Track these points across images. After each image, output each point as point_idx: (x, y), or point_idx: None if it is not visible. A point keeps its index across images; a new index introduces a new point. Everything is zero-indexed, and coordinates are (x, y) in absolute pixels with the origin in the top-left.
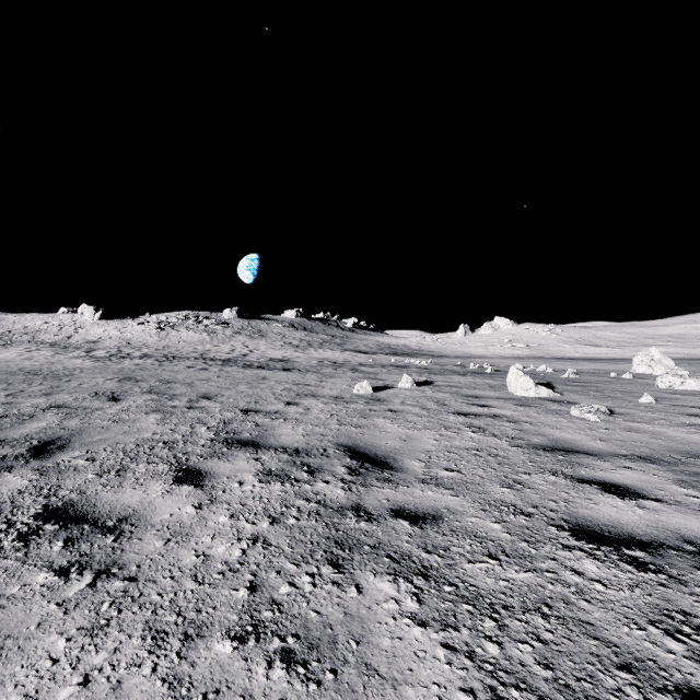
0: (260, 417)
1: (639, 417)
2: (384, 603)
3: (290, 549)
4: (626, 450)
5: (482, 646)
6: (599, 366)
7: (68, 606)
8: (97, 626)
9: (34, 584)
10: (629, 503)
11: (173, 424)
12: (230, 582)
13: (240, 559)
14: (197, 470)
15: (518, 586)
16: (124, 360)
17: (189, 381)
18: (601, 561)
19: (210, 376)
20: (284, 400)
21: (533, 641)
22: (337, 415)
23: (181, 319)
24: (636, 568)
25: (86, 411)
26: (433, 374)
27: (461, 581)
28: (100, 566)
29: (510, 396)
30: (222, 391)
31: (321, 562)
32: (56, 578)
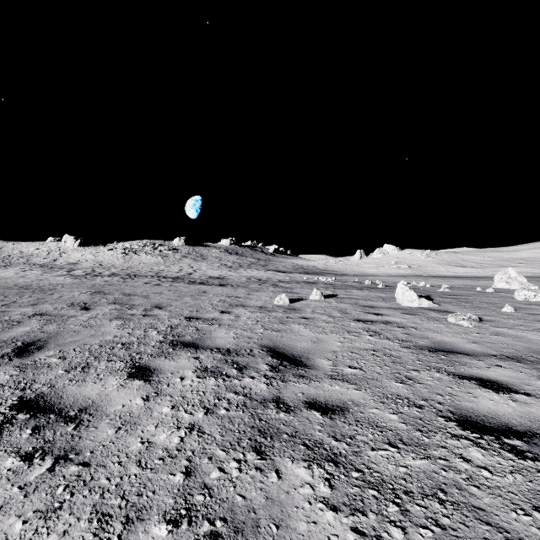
0: (200, 323)
1: (503, 323)
2: (300, 488)
3: (220, 437)
4: (495, 350)
5: (388, 531)
6: (467, 283)
7: (28, 489)
8: (51, 508)
9: (2, 468)
10: (503, 397)
11: (130, 329)
12: (168, 467)
13: (178, 446)
14: (147, 367)
15: (416, 473)
16: (96, 277)
17: (146, 294)
18: (485, 449)
19: (162, 290)
20: (220, 309)
21: (432, 526)
22: (261, 321)
23: (141, 246)
24: (515, 455)
25: (63, 318)
26: (337, 289)
27: (366, 467)
28: (59, 451)
29: (398, 306)
30: (171, 302)
31: (246, 449)
32: (21, 462)
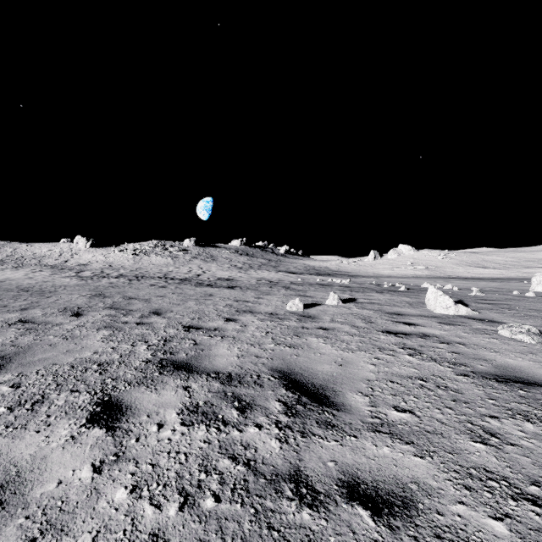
0: (200, 334)
1: None
2: None
3: None
4: None
5: None
6: (497, 285)
7: None
8: None
9: None
10: None
11: (116, 342)
12: None
13: None
14: (118, 404)
15: None
16: (102, 279)
17: (148, 297)
18: None
19: (166, 293)
20: (225, 317)
21: None
22: (272, 332)
23: (151, 247)
24: None
25: (46, 327)
26: (354, 292)
27: None
28: None
29: (430, 314)
30: (172, 306)
31: None
32: None
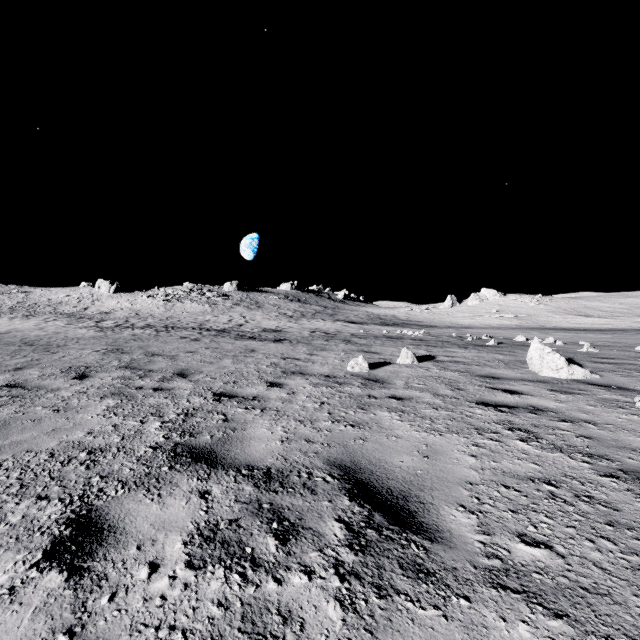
0: (233, 405)
1: None
2: None
3: None
4: None
5: None
6: (611, 338)
7: None
8: None
9: None
10: None
11: (122, 416)
12: None
13: None
14: (99, 522)
15: None
16: (125, 330)
17: (175, 353)
18: None
19: (198, 348)
20: (268, 380)
21: None
22: (328, 403)
23: (186, 292)
24: None
25: (37, 393)
26: (431, 347)
27: None
28: None
29: (535, 377)
30: (203, 366)
31: None
32: None
